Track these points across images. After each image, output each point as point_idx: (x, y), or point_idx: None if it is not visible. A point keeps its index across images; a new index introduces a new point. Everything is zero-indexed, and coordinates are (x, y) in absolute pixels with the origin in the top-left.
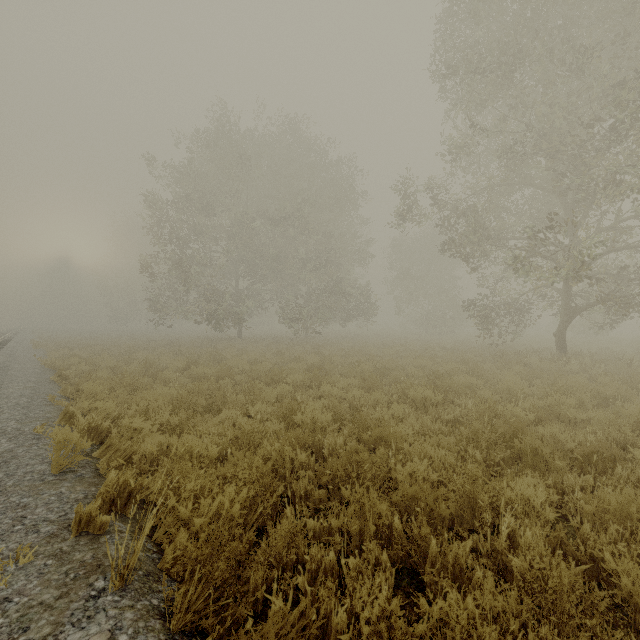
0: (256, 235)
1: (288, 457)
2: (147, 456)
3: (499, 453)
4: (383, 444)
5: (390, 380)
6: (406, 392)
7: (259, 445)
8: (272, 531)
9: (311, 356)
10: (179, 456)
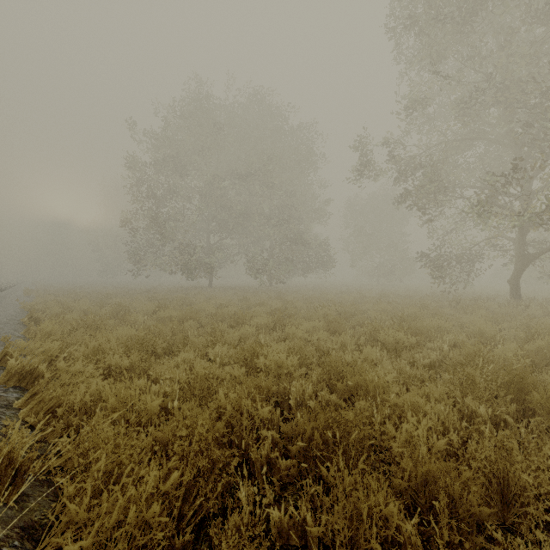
0: (225, 194)
1: (246, 412)
2: (77, 408)
3: (504, 407)
4: (362, 395)
5: (353, 323)
6: (373, 335)
7: (214, 394)
8: (216, 541)
9: (275, 301)
10: (112, 409)
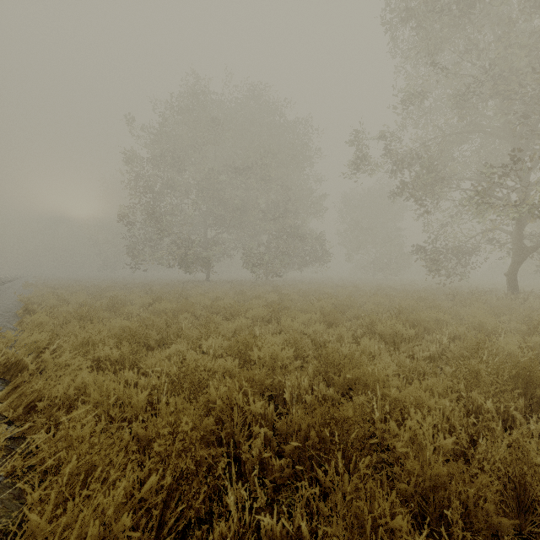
0: (222, 189)
1: (238, 407)
2: (59, 401)
3: (512, 403)
4: (360, 389)
5: (350, 316)
6: (371, 327)
7: (205, 387)
8: None
9: (271, 295)
10: (96, 403)
